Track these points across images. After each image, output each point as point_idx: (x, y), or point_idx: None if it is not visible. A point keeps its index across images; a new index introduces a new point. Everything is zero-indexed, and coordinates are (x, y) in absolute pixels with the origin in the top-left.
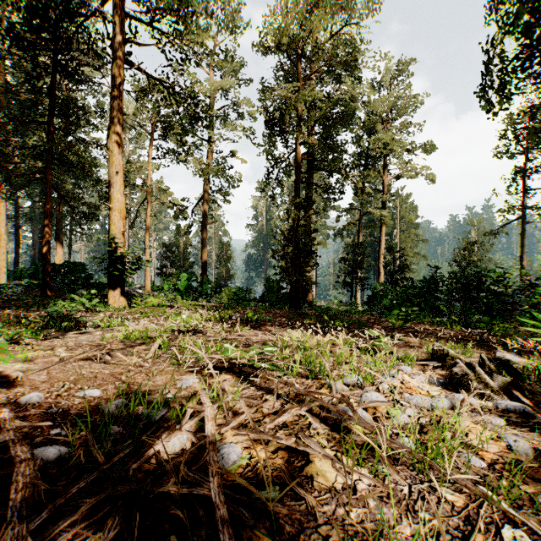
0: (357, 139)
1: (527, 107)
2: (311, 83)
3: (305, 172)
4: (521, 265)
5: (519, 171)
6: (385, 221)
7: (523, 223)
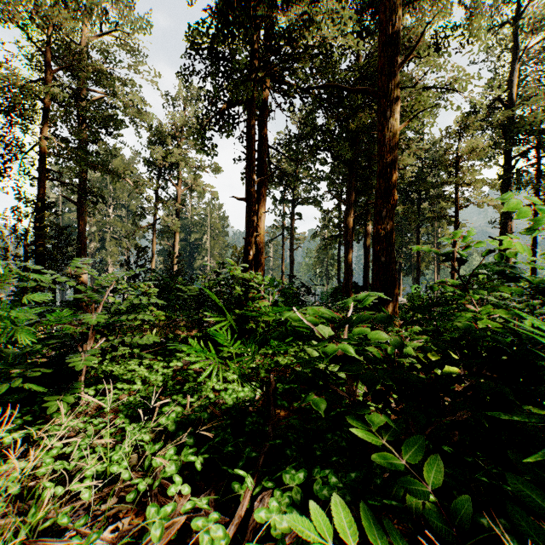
0: (150, 145)
1: (239, 157)
2: (53, 76)
3: (50, 170)
4: (282, 270)
5: (277, 200)
6: (173, 228)
7: (283, 239)
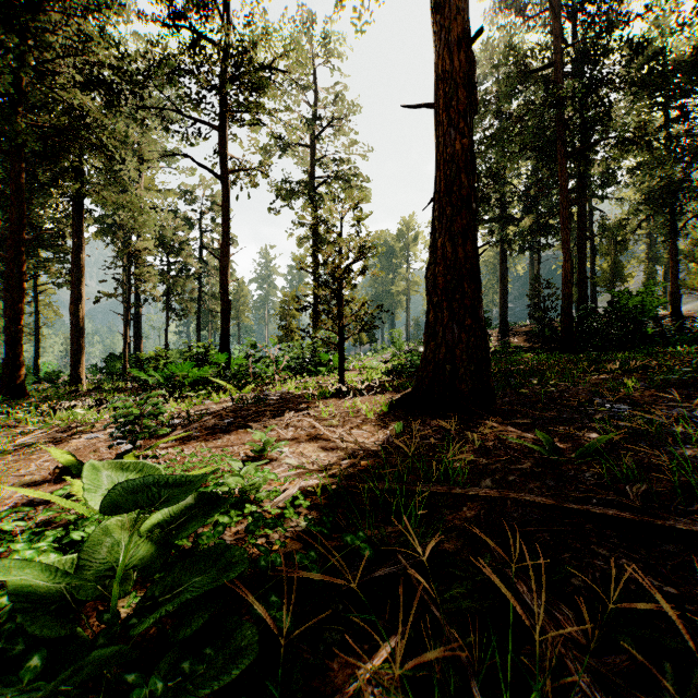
0: None
1: None
2: None
3: None
4: None
5: None
6: None
7: None
